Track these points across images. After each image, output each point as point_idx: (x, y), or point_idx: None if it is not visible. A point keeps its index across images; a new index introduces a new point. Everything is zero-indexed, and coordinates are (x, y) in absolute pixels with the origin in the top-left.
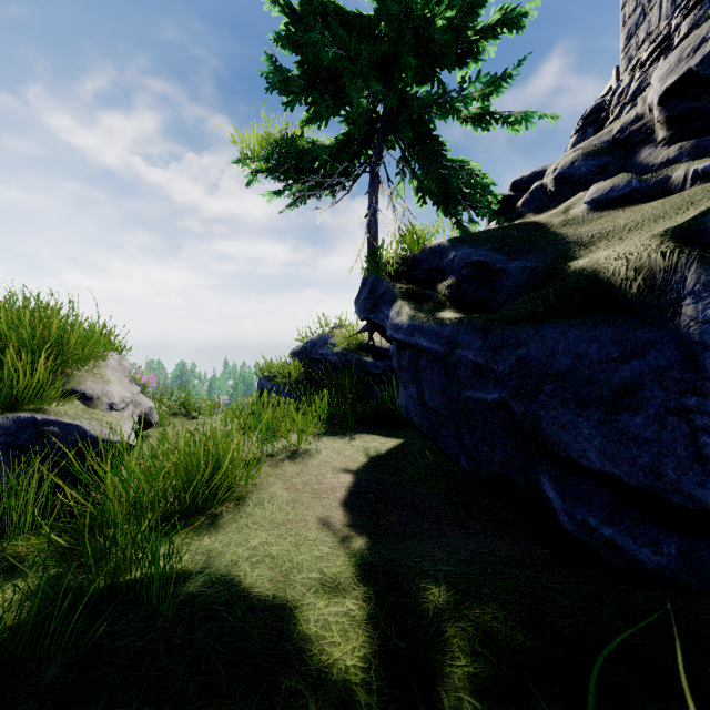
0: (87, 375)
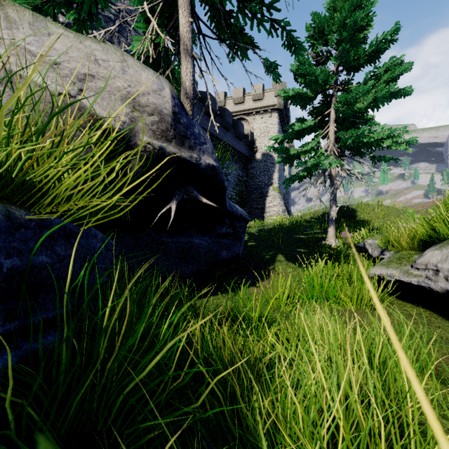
0: (444, 243)
